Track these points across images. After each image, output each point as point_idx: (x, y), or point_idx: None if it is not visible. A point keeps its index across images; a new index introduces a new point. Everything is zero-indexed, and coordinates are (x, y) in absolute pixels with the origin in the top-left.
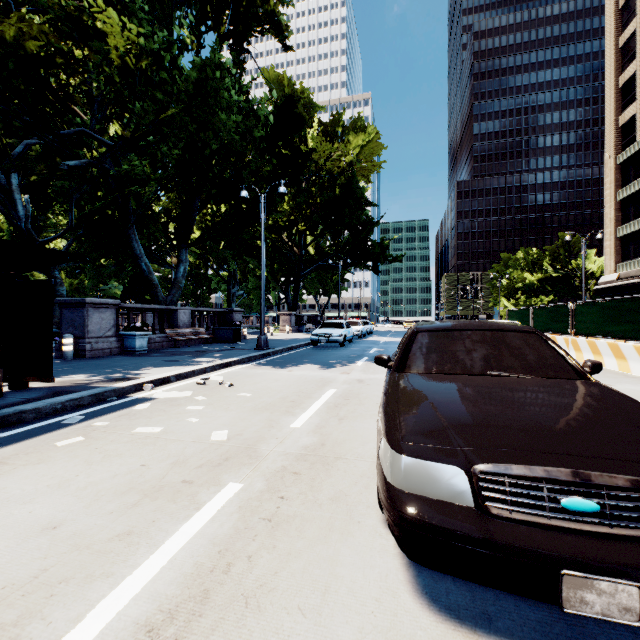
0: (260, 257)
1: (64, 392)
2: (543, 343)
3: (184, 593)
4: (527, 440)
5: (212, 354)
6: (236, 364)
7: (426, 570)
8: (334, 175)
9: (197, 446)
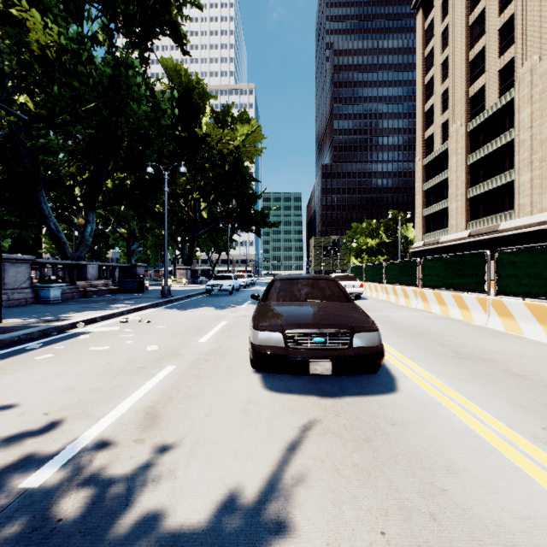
0: (162, 221)
1: (13, 330)
2: (336, 285)
3: (160, 398)
4: (307, 321)
5: (123, 301)
6: (147, 308)
7: (269, 382)
8: (224, 155)
9: (140, 353)
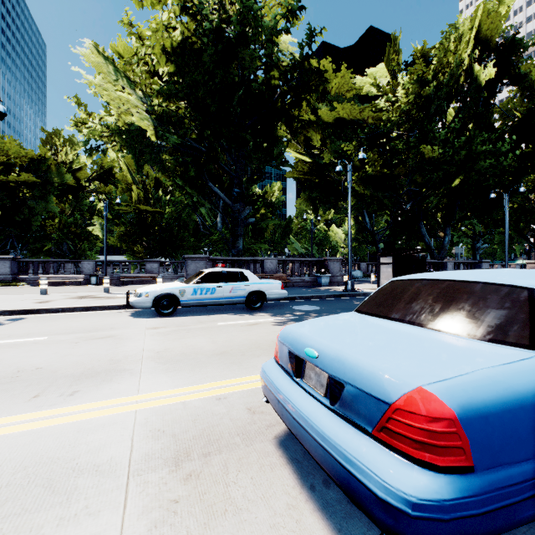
0: (504, 226)
1: None
2: None
3: None
4: None
5: None
6: None
7: None
8: None
9: None
